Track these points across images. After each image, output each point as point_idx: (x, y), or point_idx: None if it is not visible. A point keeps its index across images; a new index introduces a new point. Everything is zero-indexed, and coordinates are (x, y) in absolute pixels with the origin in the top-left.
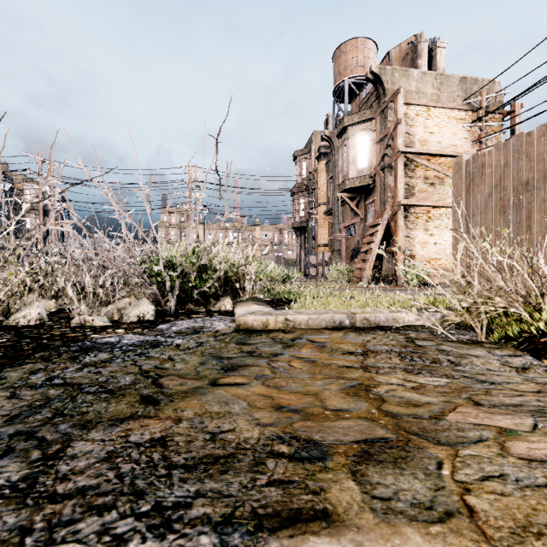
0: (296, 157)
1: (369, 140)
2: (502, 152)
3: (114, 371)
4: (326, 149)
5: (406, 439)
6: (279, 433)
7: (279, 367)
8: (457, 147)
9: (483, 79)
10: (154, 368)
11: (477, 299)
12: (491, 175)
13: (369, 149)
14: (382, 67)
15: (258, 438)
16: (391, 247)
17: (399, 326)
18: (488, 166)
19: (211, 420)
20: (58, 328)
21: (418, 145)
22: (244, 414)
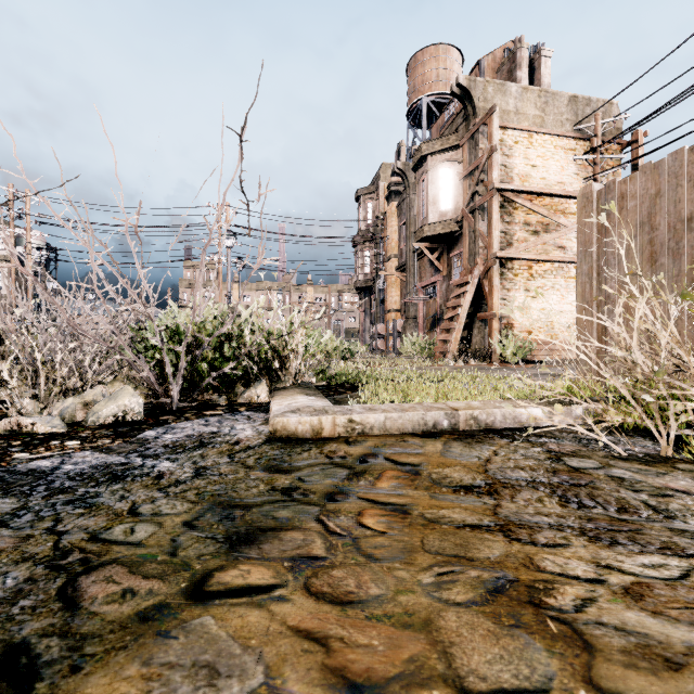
0: (359, 197)
1: (455, 174)
2: (652, 177)
3: None
4: (399, 187)
5: None
6: None
7: (340, 532)
8: (566, 185)
9: (597, 100)
10: (86, 541)
11: (662, 389)
12: (634, 210)
13: (455, 186)
14: (472, 79)
15: None
16: (484, 313)
17: (534, 432)
18: (630, 197)
19: None
20: None
21: (517, 182)
22: None
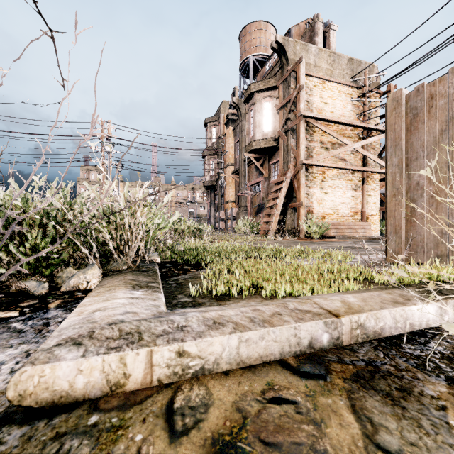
0: (207, 123)
1: (273, 106)
2: None
3: None
4: (234, 117)
5: None
6: None
7: None
8: (346, 118)
9: (365, 62)
10: None
11: None
12: (444, 107)
13: (273, 115)
14: (285, 39)
15: None
16: (294, 203)
17: None
18: (440, 96)
19: None
20: None
21: (315, 113)
22: None
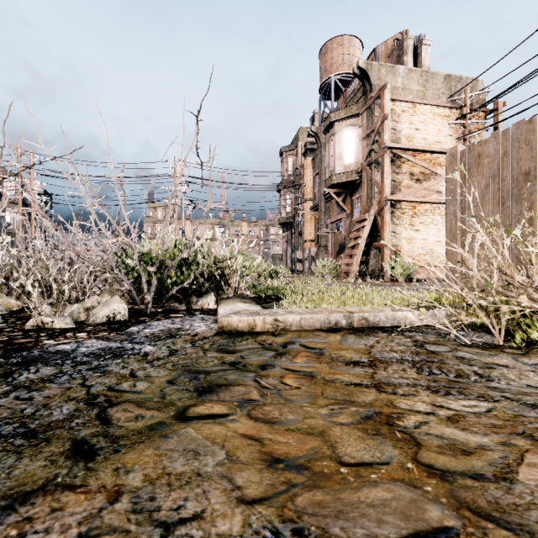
0: (282, 153)
1: (356, 136)
2: (501, 141)
3: (52, 396)
4: (313, 146)
5: (479, 531)
6: (275, 522)
7: (269, 387)
8: (442, 144)
9: (467, 78)
10: (106, 391)
11: (495, 297)
12: (488, 165)
13: (356, 145)
14: (369, 63)
15: (240, 534)
16: (378, 242)
17: (405, 327)
18: (485, 156)
19: (168, 493)
20: (8, 332)
21: (404, 141)
22: (220, 476)
